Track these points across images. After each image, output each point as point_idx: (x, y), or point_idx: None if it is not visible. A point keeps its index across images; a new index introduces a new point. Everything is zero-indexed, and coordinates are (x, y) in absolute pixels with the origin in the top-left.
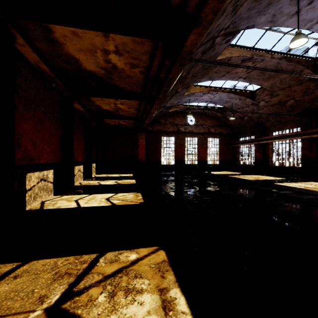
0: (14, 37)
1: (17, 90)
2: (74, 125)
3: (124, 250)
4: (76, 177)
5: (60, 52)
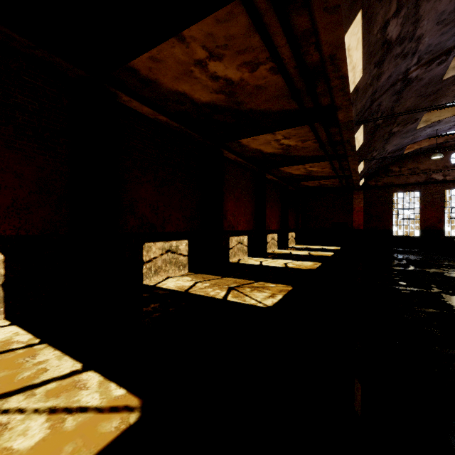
0: (223, 152)
1: (225, 182)
2: (267, 196)
3: (270, 283)
4: (269, 245)
5: (248, 149)
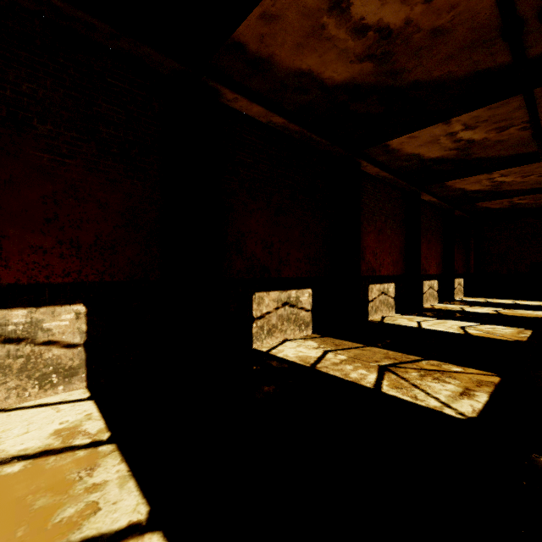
0: (360, 165)
1: (362, 207)
2: (422, 225)
3: (451, 364)
4: (426, 296)
5: (398, 156)
